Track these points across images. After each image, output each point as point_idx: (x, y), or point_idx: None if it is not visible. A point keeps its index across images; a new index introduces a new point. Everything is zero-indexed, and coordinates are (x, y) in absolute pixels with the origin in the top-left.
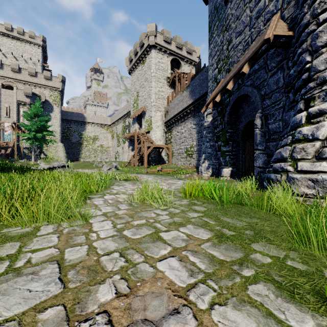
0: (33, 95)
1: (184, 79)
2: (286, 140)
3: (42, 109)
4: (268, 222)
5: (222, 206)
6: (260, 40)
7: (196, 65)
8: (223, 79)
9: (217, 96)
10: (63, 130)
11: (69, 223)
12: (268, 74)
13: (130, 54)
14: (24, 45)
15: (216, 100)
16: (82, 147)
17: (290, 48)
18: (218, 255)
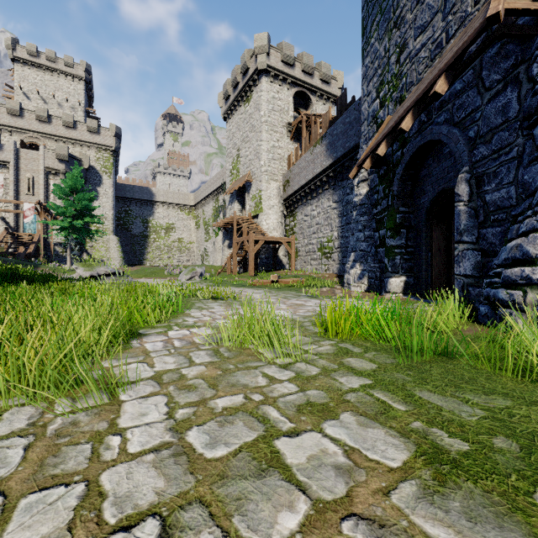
0: (71, 158)
1: (316, 125)
2: (533, 221)
3: (82, 180)
4: (536, 409)
5: (407, 358)
6: (468, 30)
7: (339, 100)
8: (389, 116)
9: (381, 145)
10: (117, 215)
11: (67, 404)
12: (484, 97)
13: (226, 87)
14: (57, 79)
15: (378, 154)
16: (148, 243)
17: (537, 38)
18: None
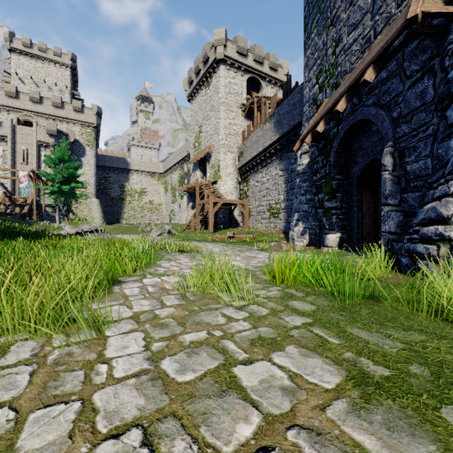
0: (59, 133)
1: (266, 105)
2: (445, 188)
3: (69, 151)
4: (445, 342)
5: (340, 301)
6: (392, 29)
7: (285, 84)
8: (326, 99)
9: (320, 123)
10: (98, 181)
11: (63, 338)
12: (405, 84)
13: (190, 74)
14: (48, 66)
15: (317, 130)
16: (124, 205)
17: (449, 35)
18: (376, 450)
